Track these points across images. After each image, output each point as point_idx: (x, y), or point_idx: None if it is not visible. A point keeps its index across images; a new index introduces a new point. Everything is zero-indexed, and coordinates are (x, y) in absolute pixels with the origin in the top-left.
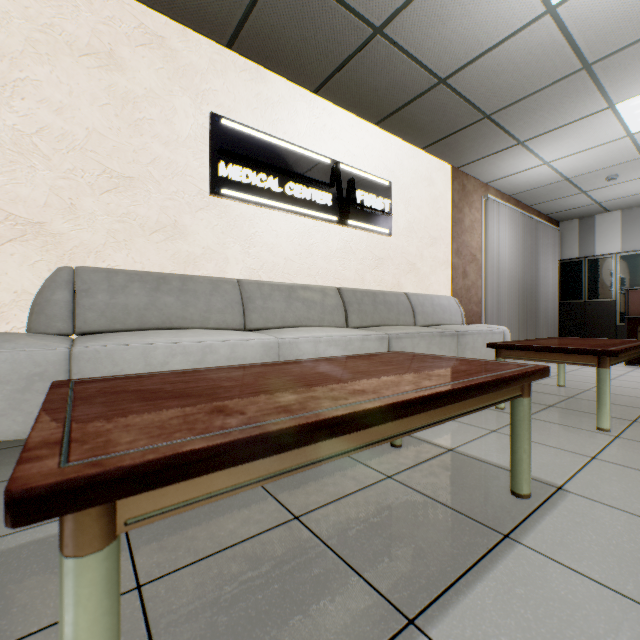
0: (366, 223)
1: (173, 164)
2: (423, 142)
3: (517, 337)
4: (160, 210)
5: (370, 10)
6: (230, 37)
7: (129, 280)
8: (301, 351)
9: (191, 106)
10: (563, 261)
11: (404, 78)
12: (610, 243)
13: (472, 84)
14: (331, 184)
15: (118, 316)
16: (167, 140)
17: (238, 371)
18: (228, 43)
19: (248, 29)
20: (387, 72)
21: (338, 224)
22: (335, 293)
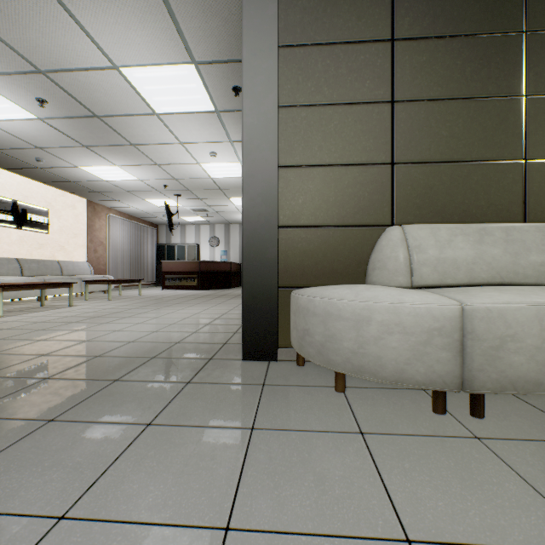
0: (34, 228)
1: None
2: (69, 191)
3: None
4: None
5: (35, 165)
6: None
7: None
8: None
9: None
10: (158, 245)
11: (54, 177)
12: (177, 239)
13: (86, 185)
14: (13, 212)
15: None
16: None
17: None
18: None
19: None
20: (45, 174)
21: (17, 229)
22: (16, 261)
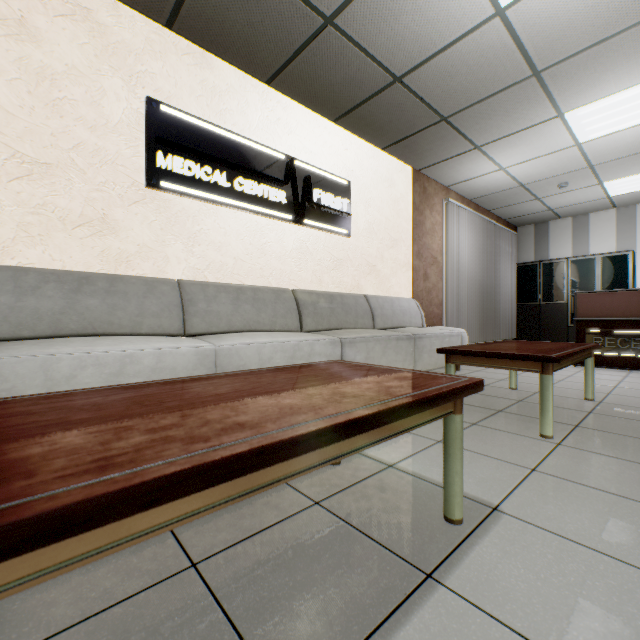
0: (324, 223)
1: (101, 151)
2: (383, 142)
3: (477, 338)
4: (85, 202)
5: None
6: (169, 16)
7: (42, 280)
8: (242, 359)
9: (124, 88)
10: (520, 265)
11: (359, 74)
12: (562, 248)
13: (428, 85)
14: (285, 181)
15: (26, 321)
16: (94, 124)
17: (121, 393)
18: (167, 22)
19: (188, 8)
20: (341, 66)
21: (293, 223)
22: (289, 295)
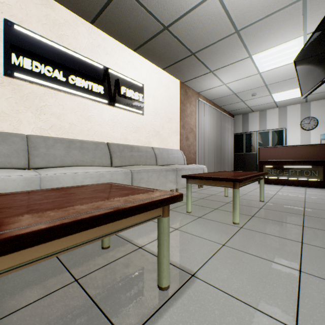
0: (128, 106)
1: None
2: (163, 65)
3: (214, 171)
4: None
5: None
6: None
7: None
8: (61, 182)
9: None
10: (235, 134)
11: (144, 22)
12: (254, 126)
13: (182, 33)
14: (103, 80)
15: None
16: None
17: None
18: None
19: None
20: (133, 16)
21: (109, 105)
22: (105, 146)
